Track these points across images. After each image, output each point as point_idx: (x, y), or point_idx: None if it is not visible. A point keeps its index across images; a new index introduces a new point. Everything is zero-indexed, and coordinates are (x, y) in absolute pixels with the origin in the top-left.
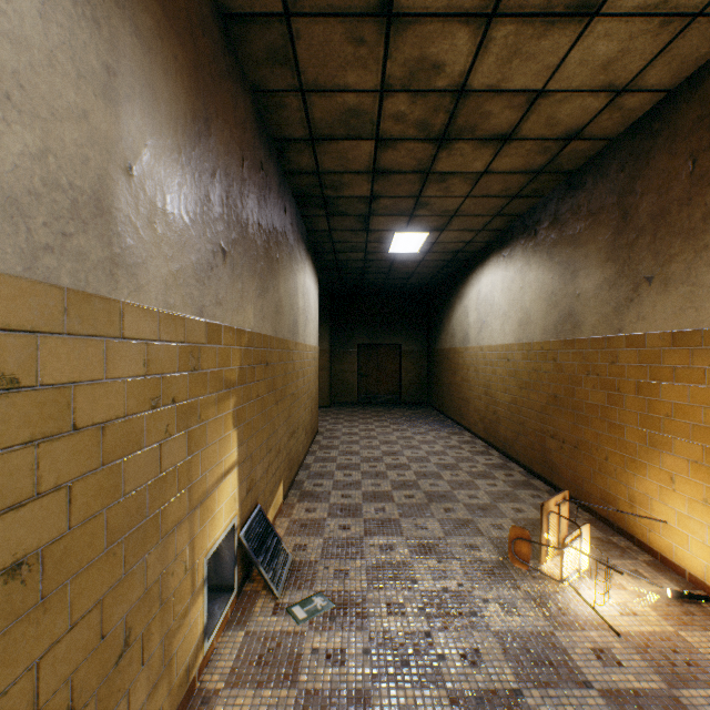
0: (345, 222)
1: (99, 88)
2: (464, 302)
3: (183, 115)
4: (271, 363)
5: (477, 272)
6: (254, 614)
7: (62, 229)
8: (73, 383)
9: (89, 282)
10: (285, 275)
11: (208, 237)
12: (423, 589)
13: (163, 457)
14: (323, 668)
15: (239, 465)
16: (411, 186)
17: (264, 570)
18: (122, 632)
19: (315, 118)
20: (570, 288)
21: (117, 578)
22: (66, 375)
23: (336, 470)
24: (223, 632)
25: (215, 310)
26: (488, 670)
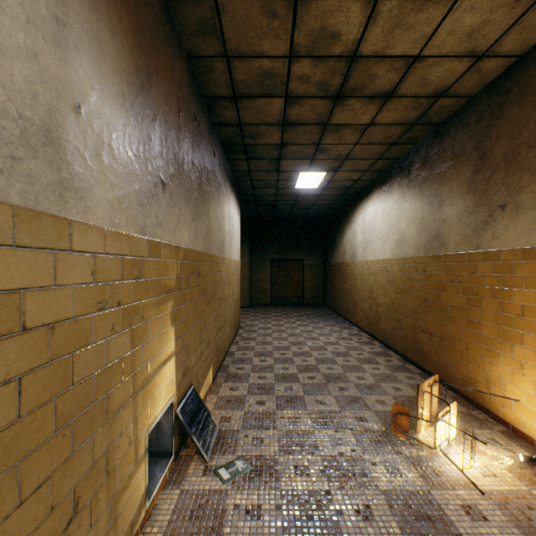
0: (261, 164)
1: (48, 34)
2: (352, 227)
3: (127, 68)
4: (202, 273)
5: (363, 203)
6: (188, 474)
7: (11, 153)
8: (23, 289)
9: (38, 201)
10: (214, 205)
11: (149, 171)
12: (323, 454)
13: (109, 351)
14: (243, 522)
15: (176, 355)
16: (312, 136)
17: (196, 439)
18: (71, 502)
19: (237, 79)
20: (437, 215)
21: (65, 456)
22: (15, 282)
23: (254, 357)
24: (162, 491)
25: (156, 230)
26: (378, 524)
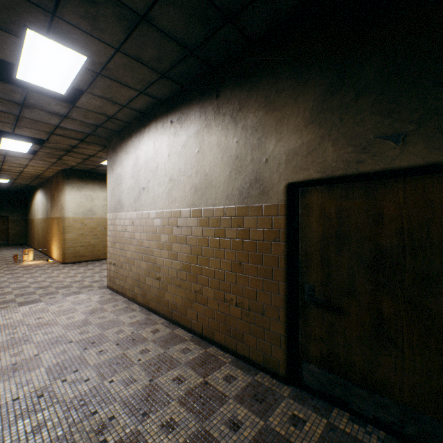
0: None
1: None
2: (35, 201)
3: None
4: None
5: (37, 192)
6: None
7: None
8: None
9: None
10: None
11: None
12: None
13: None
14: None
15: None
16: None
17: None
18: None
19: None
20: (48, 205)
21: None
22: None
23: None
24: None
25: None
26: None
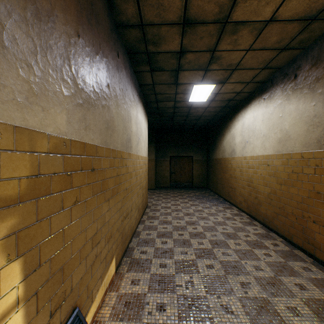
0: (162, 77)
1: None
2: (231, 131)
3: None
4: (99, 168)
5: (242, 112)
6: None
7: None
8: None
9: None
10: (118, 103)
11: None
12: None
13: None
14: None
15: (27, 299)
16: (210, 39)
17: None
18: None
19: None
20: None
21: None
22: None
23: (157, 238)
24: None
25: None
26: None
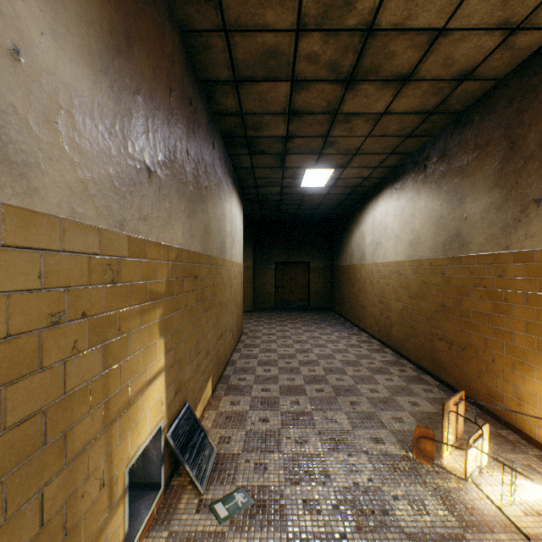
0: (265, 160)
1: None
2: (361, 227)
3: (97, 21)
4: (200, 276)
5: (372, 202)
6: (179, 511)
7: None
8: None
9: None
10: (214, 202)
11: (129, 153)
12: (336, 485)
13: (69, 376)
14: None
15: (166, 370)
16: (320, 127)
17: (189, 468)
18: None
19: (238, 59)
20: (458, 213)
21: None
22: None
23: (257, 366)
24: (148, 533)
25: (139, 224)
26: None
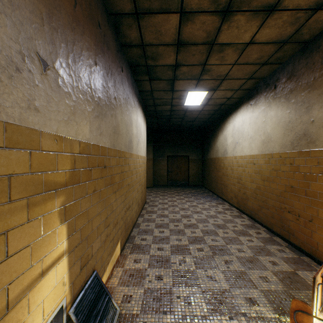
0: (160, 85)
1: None
2: (224, 132)
3: None
4: (109, 166)
5: (232, 115)
6: None
7: None
8: None
9: None
10: (122, 111)
11: (8, 32)
12: None
13: None
14: None
15: (69, 252)
16: (200, 56)
17: None
18: None
19: None
20: (305, 118)
21: None
22: None
23: (155, 228)
24: None
25: (26, 114)
26: None
